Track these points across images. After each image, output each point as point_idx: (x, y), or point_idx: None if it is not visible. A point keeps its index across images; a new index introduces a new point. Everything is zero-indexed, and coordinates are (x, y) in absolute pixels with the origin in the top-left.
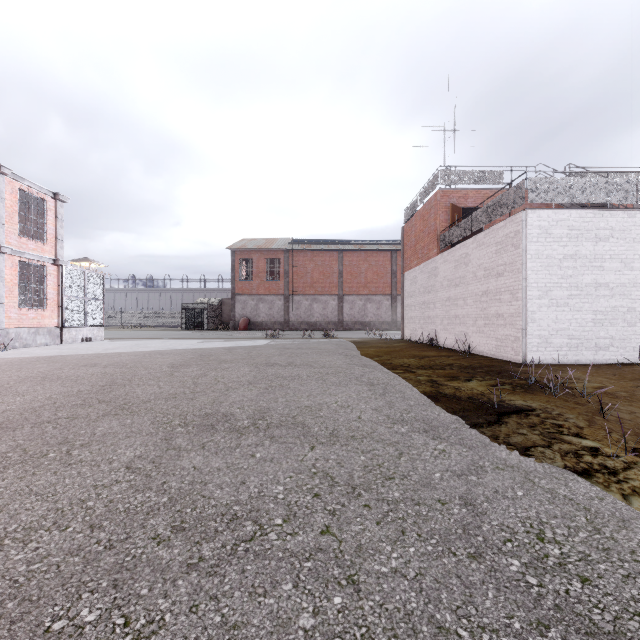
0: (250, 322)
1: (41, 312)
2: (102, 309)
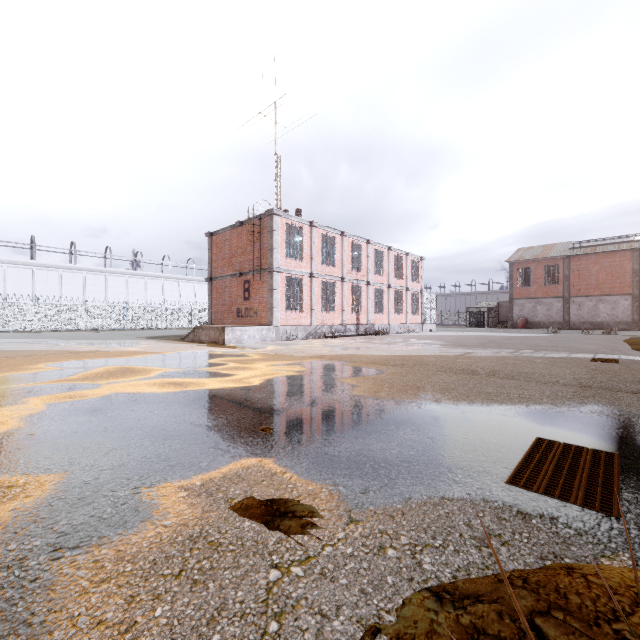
0: (527, 322)
1: (416, 316)
2: (435, 314)
